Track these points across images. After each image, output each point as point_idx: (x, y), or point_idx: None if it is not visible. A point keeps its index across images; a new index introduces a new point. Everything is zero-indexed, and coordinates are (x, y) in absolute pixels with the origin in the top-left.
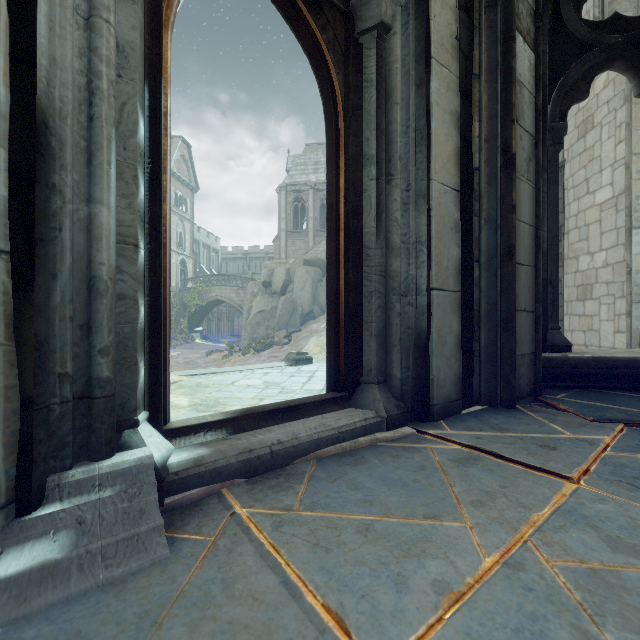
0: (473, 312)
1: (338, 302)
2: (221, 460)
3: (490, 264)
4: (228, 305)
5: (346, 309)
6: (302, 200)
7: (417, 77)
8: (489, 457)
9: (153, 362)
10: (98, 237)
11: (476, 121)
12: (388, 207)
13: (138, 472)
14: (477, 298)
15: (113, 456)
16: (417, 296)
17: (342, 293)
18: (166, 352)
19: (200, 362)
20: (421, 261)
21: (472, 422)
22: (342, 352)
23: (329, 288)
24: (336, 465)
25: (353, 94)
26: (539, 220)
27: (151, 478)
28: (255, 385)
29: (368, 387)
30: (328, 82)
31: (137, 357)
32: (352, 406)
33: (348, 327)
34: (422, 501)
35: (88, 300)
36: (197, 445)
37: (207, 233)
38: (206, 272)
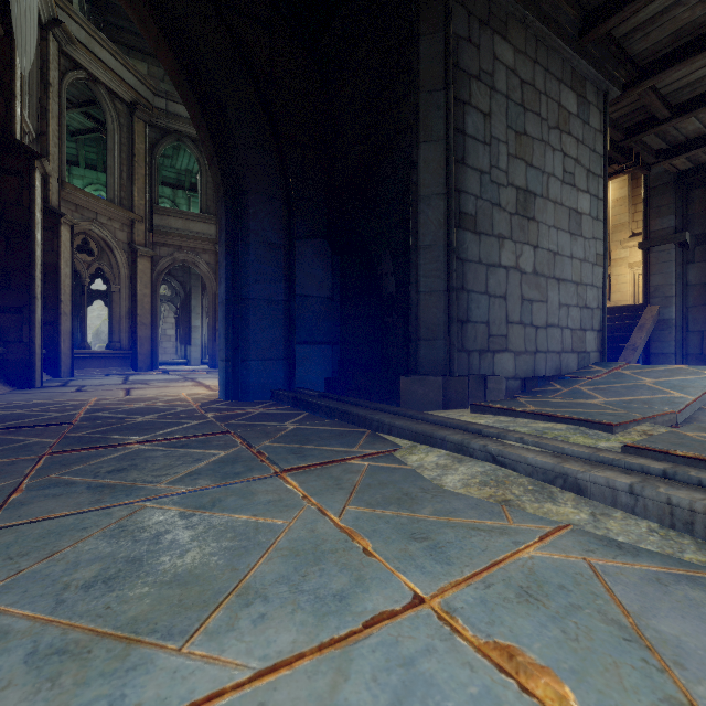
0: None
1: None
2: None
3: None
4: None
5: None
6: None
7: None
8: None
9: None
10: None
11: None
12: None
13: None
14: None
15: None
16: None
17: None
18: None
19: None
20: None
21: None
22: None
23: None
24: None
25: None
26: None
27: None
28: None
29: None
30: None
31: None
32: None
33: None
34: None
35: None
36: None
37: None
38: None
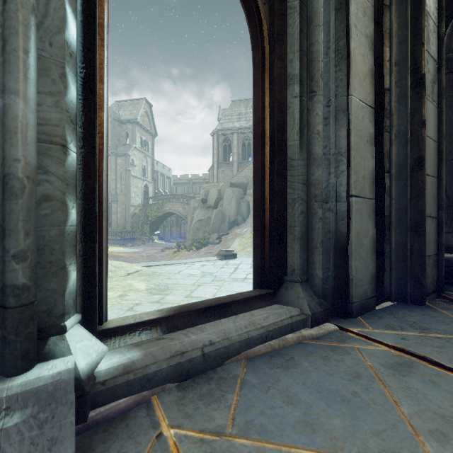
0: (384, 218)
1: (264, 208)
2: (152, 365)
3: (400, 174)
4: (177, 216)
5: (271, 215)
6: (229, 141)
7: (337, 2)
8: (423, 363)
9: (87, 264)
10: (12, 131)
11: (387, 47)
12: (310, 121)
13: (55, 389)
14: (388, 205)
15: (31, 369)
16: (337, 202)
17: (267, 200)
18: (102, 254)
19: (157, 256)
20: (341, 170)
21: (390, 319)
22: (267, 253)
23: (255, 196)
24: (267, 368)
25: (277, 21)
26: (442, 136)
27: (69, 396)
28: (195, 274)
29: (292, 285)
30: (255, 11)
31: (65, 261)
32: (277, 302)
33: (273, 231)
34: (371, 428)
35: (2, 200)
36: (130, 346)
37: (163, 166)
38: (162, 193)
